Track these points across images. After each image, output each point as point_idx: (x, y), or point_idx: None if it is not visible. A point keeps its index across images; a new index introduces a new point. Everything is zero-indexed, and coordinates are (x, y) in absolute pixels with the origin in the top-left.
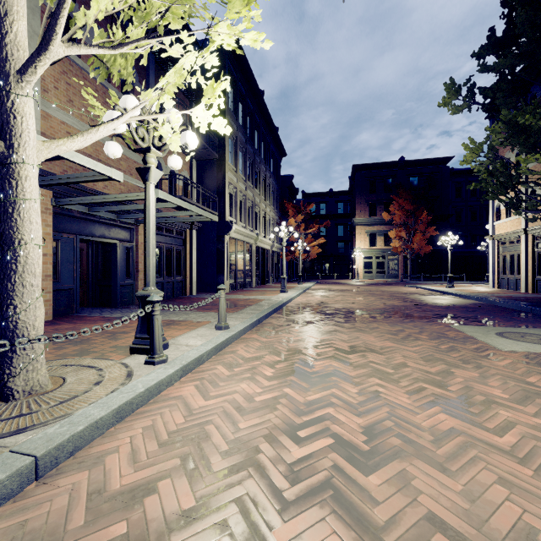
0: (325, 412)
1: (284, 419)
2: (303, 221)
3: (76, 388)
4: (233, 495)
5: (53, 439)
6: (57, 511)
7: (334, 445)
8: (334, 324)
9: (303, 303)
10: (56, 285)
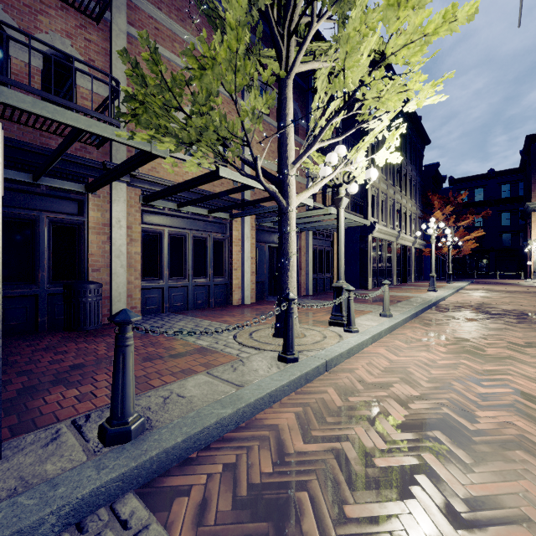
0: (502, 377)
1: (466, 375)
2: (452, 213)
3: (315, 338)
4: (442, 397)
5: (327, 355)
6: (347, 383)
7: (514, 393)
8: (503, 323)
9: (458, 303)
10: (256, 278)
